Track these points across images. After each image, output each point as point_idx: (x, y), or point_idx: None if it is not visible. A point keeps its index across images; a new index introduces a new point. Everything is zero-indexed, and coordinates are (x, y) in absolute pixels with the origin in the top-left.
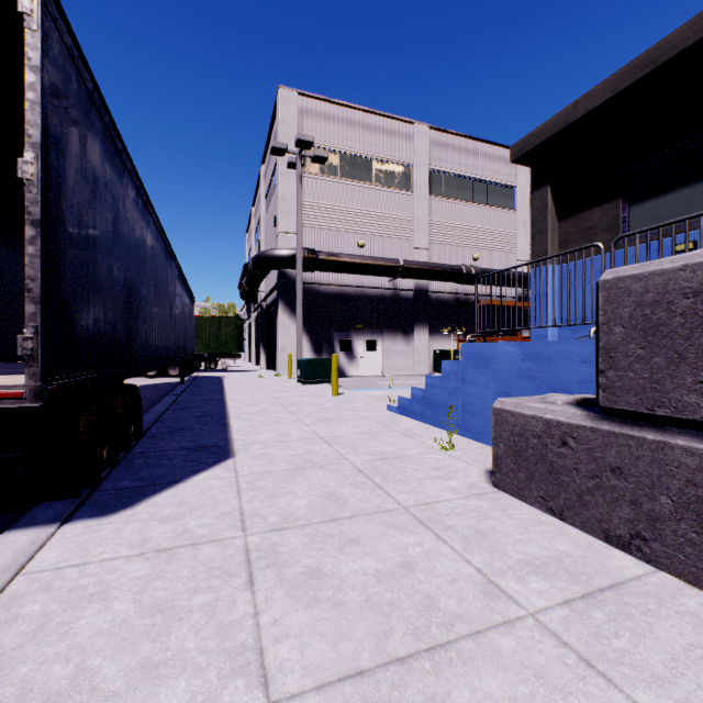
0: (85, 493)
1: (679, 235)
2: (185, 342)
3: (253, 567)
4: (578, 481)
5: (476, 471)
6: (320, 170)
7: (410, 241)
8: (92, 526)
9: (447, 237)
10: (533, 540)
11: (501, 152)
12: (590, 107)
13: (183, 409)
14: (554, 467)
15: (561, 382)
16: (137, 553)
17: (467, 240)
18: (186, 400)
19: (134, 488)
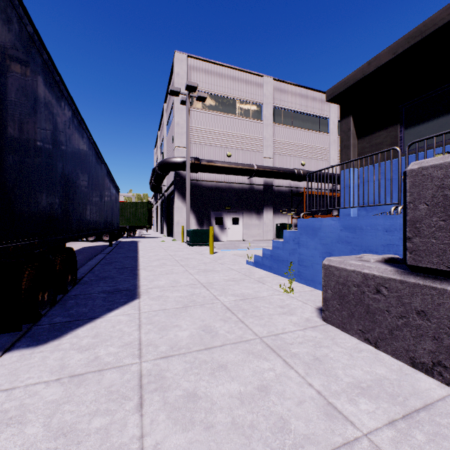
0: (26, 327)
1: (437, 148)
2: (112, 218)
3: (143, 391)
4: (389, 320)
5: (309, 309)
6: (202, 106)
7: (260, 153)
8: (26, 355)
9: (285, 151)
10: (357, 365)
11: (319, 95)
12: (379, 64)
13: (109, 263)
14: (370, 308)
15: (370, 246)
16: (55, 378)
17: (297, 152)
18: (111, 257)
19: (64, 322)
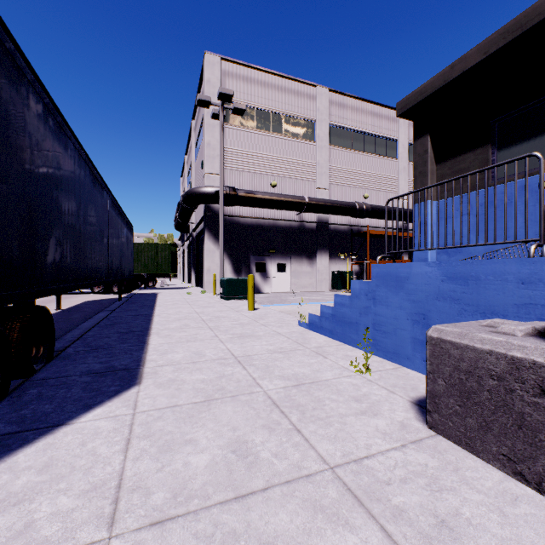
0: None
1: None
2: (120, 264)
3: None
4: None
5: (401, 403)
6: (239, 123)
7: (313, 182)
8: None
9: (343, 180)
10: (524, 542)
11: (386, 111)
12: (465, 67)
13: (111, 325)
14: (526, 420)
15: (492, 305)
16: None
17: (359, 182)
18: (117, 315)
19: (2, 436)
